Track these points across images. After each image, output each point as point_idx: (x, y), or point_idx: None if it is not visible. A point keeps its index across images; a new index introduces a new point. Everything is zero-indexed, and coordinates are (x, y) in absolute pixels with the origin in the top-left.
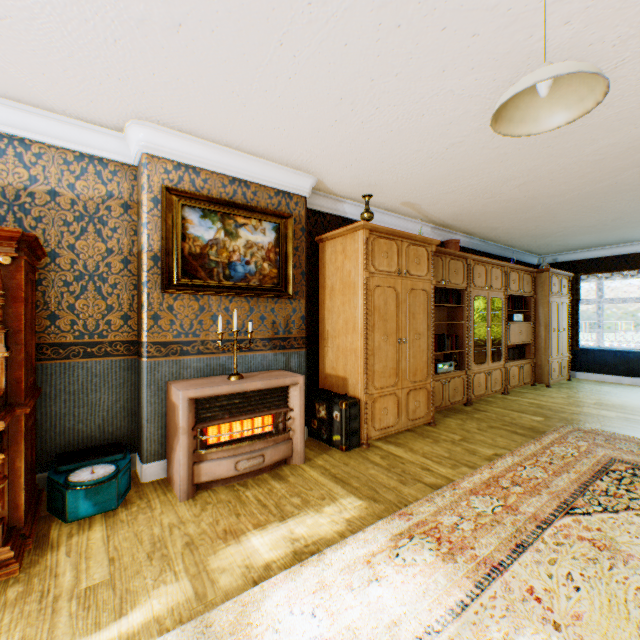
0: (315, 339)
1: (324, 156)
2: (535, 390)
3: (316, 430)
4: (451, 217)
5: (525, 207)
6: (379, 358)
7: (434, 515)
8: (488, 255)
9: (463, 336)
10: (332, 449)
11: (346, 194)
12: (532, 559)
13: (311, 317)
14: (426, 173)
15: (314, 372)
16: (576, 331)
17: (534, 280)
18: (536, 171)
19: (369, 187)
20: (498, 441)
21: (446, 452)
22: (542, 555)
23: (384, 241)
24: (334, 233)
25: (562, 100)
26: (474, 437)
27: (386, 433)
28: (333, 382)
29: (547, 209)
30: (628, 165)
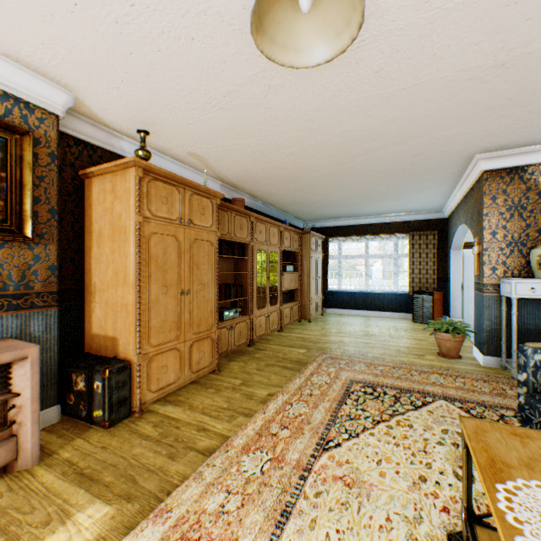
0: (80, 293)
1: (75, 62)
2: (301, 325)
3: (74, 407)
4: (237, 177)
5: (294, 177)
6: (157, 312)
7: (199, 500)
8: (269, 217)
9: (248, 285)
10: (92, 428)
11: (122, 128)
12: (296, 528)
13: (74, 267)
14: (208, 122)
15: (79, 333)
16: (327, 278)
17: (301, 239)
18: (301, 143)
19: (149, 125)
20: (273, 379)
21: (226, 402)
22: (305, 517)
23: (164, 185)
24: (101, 168)
25: (322, 32)
26: (253, 379)
27: (166, 392)
28: (102, 343)
29: (309, 182)
30: (360, 153)
